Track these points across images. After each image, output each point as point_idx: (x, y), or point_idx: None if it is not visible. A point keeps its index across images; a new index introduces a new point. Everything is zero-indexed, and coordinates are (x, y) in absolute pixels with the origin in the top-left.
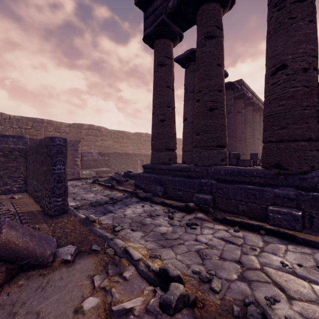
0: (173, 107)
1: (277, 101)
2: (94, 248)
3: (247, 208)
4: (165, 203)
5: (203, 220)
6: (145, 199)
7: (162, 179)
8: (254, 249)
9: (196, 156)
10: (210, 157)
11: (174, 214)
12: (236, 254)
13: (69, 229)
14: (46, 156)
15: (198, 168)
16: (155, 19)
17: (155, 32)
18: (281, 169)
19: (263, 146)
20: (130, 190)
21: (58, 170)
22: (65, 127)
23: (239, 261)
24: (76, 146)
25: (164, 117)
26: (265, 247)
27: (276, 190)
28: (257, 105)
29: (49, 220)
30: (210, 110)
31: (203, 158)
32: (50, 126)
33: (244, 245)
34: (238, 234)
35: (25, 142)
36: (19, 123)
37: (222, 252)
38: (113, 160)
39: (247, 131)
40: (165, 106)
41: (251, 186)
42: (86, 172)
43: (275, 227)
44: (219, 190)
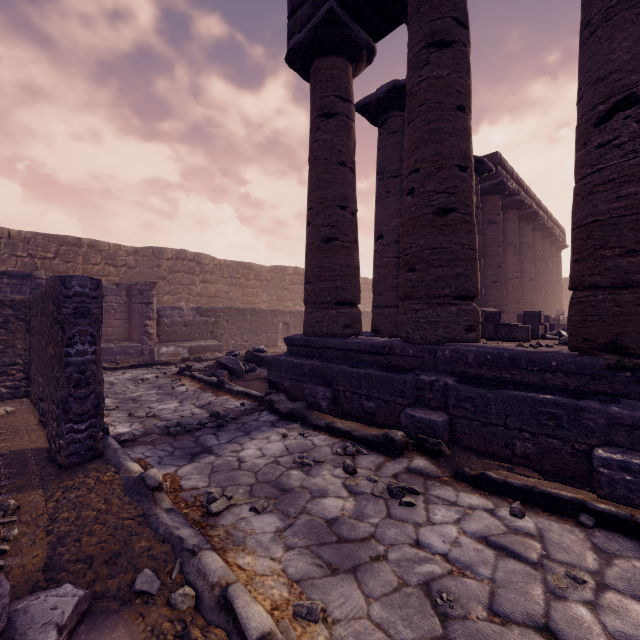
0: (354, 209)
1: (613, 187)
2: (142, 586)
3: (537, 449)
4: (336, 429)
5: (428, 478)
6: (291, 416)
7: (329, 371)
8: (579, 580)
9: (406, 319)
10: (440, 323)
11: (357, 458)
12: (532, 598)
13: (92, 511)
14: (52, 322)
15: (411, 347)
16: (313, 12)
17: (314, 40)
18: (625, 355)
19: (573, 298)
20: (258, 394)
21: (78, 357)
22: (126, 255)
23: (548, 628)
24: (147, 294)
25: (334, 231)
26: (606, 573)
27: (613, 409)
28: (528, 208)
29: (53, 480)
30: (439, 213)
31: (424, 325)
32: (95, 254)
33: (548, 566)
34: (522, 522)
35: (36, 287)
36: (29, 246)
37: (492, 591)
38: (226, 324)
39: (509, 263)
40: (336, 206)
41: (547, 396)
42: (168, 349)
43: (617, 504)
44: (465, 401)
